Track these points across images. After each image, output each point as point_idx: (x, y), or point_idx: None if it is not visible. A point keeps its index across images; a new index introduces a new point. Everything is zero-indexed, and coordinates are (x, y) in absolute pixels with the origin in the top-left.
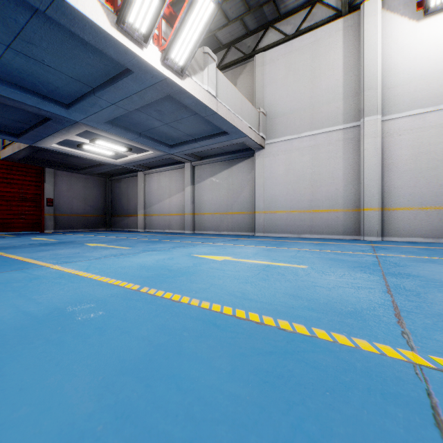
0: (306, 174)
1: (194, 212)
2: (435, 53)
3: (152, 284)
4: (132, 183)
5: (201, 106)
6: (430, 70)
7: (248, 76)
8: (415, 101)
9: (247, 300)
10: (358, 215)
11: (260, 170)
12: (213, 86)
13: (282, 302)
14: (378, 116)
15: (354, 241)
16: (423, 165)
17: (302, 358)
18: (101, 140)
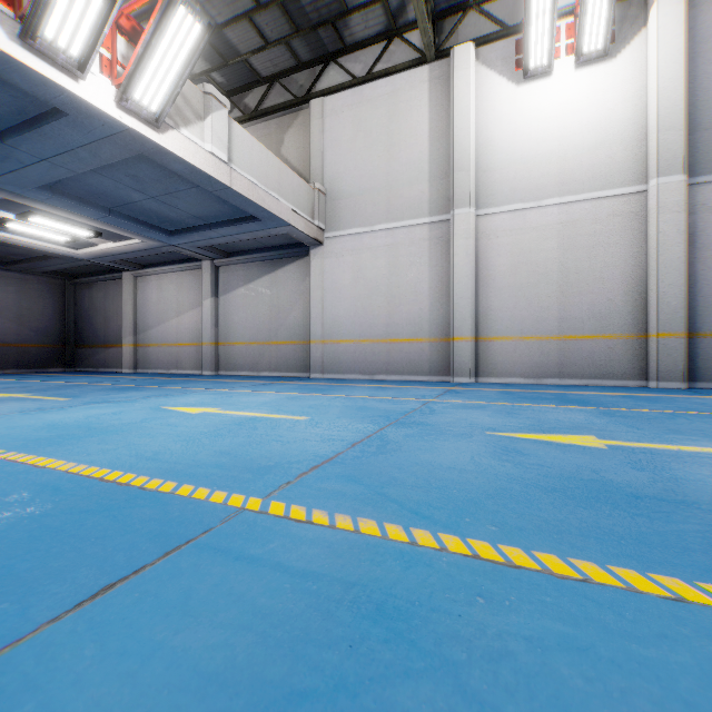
0: (381, 286)
1: (218, 341)
2: (538, 130)
3: (33, 447)
4: (113, 290)
5: (201, 176)
6: (532, 153)
7: (300, 131)
8: (515, 192)
9: (150, 460)
10: (448, 347)
11: (317, 278)
12: (222, 145)
13: (193, 461)
14: (471, 209)
15: (436, 384)
16: (525, 280)
17: (117, 514)
18: (39, 215)
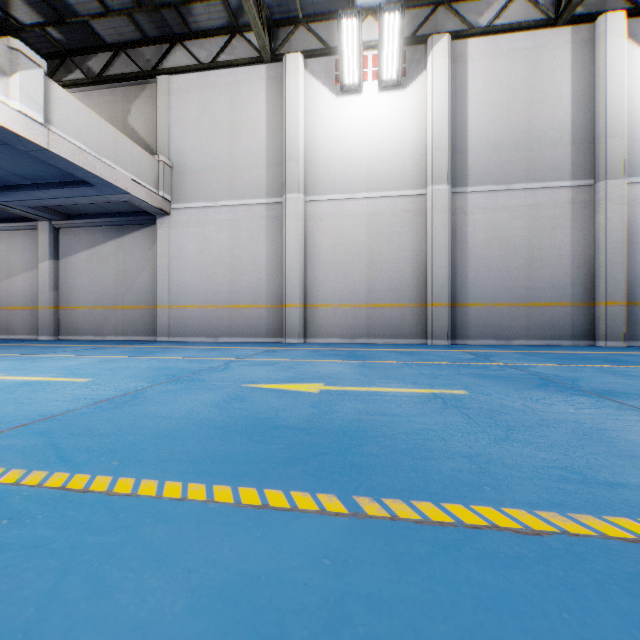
0: (224, 257)
1: (58, 305)
2: (352, 136)
3: None
4: None
5: (8, 134)
6: (348, 154)
7: (148, 104)
8: (335, 185)
9: None
10: (282, 312)
11: (164, 246)
12: (37, 105)
13: None
14: (300, 195)
15: (267, 345)
16: (342, 258)
17: None
18: None
